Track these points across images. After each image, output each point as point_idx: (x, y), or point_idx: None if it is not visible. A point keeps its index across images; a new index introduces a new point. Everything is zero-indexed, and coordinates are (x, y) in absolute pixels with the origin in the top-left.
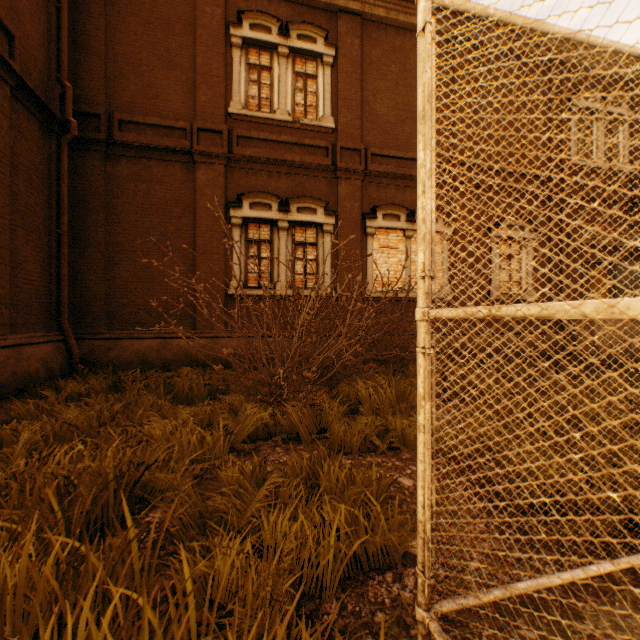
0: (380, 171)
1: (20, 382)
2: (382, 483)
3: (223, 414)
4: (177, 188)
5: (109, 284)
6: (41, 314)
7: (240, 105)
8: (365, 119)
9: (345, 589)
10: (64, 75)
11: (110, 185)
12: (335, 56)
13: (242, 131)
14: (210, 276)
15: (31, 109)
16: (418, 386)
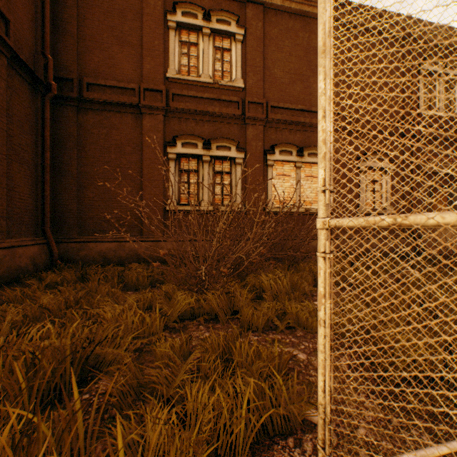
0: (277, 119)
1: (13, 274)
2: (283, 359)
3: (160, 300)
4: (129, 132)
5: (80, 202)
6: (30, 224)
7: (175, 71)
8: (266, 81)
9: (254, 453)
10: (47, 50)
11: (81, 130)
12: (244, 35)
13: (176, 90)
14: (153, 196)
15: (22, 75)
16: (319, 286)
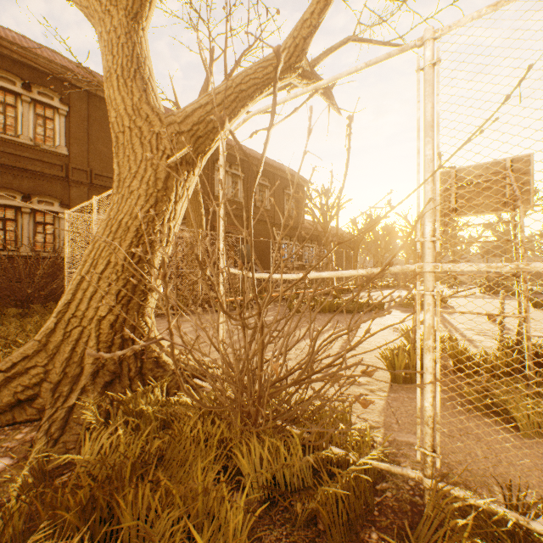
0: (102, 185)
1: None
2: None
3: None
4: None
5: None
6: None
7: None
8: (91, 152)
9: None
10: None
11: None
12: (69, 110)
13: None
14: None
15: None
16: (66, 283)
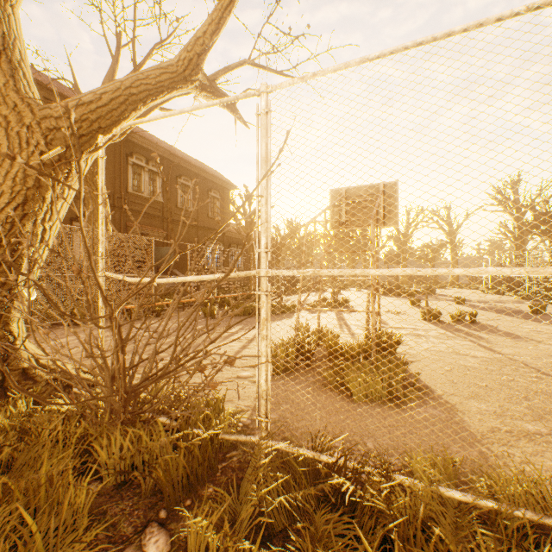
0: None
1: None
2: None
3: None
4: None
5: None
6: None
7: None
8: None
9: None
10: None
11: None
12: None
13: None
14: None
15: None
16: None
